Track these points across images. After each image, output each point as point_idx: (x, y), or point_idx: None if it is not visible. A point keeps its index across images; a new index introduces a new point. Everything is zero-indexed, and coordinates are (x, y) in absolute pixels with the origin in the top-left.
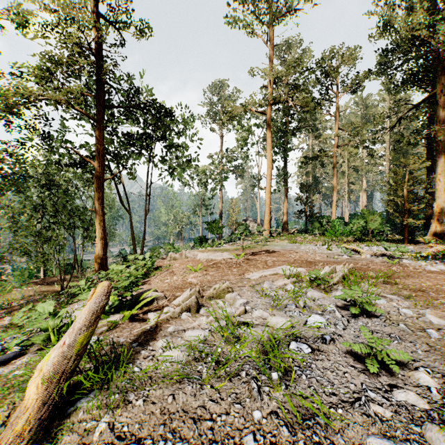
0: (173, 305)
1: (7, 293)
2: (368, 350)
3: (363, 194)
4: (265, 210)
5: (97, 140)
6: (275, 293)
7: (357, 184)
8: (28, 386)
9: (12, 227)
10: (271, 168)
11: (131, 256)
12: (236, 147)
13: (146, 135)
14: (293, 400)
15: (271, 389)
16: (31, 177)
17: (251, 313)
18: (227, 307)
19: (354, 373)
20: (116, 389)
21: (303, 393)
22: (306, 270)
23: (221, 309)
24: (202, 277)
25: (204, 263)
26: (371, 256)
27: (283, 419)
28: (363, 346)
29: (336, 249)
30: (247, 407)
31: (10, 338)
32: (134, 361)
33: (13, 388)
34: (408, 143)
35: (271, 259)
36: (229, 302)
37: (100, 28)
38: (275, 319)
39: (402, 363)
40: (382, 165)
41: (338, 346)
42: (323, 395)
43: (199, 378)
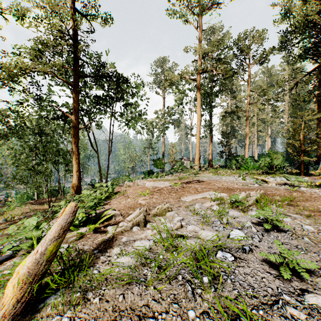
0: (126, 221)
1: (11, 210)
2: (282, 260)
3: (268, 139)
4: (196, 151)
5: (74, 100)
6: (204, 212)
7: (263, 132)
8: (8, 286)
9: (14, 163)
10: (200, 120)
11: (97, 184)
12: (174, 105)
13: (109, 97)
14: (221, 301)
15: (203, 291)
16: (28, 128)
17: (186, 227)
18: (167, 223)
19: (271, 279)
20: (78, 288)
21: (229, 295)
22: (227, 195)
23: (162, 224)
24: (149, 200)
25: (151, 189)
26: (276, 185)
27: (213, 318)
28: (278, 256)
29: (249, 180)
30: (183, 306)
31: (7, 244)
32: (94, 265)
33: (0, 285)
34: (303, 101)
35: (200, 187)
36: (169, 219)
37: (76, 19)
38: (205, 233)
39: (309, 270)
40: (282, 117)
41: (256, 255)
42: (246, 297)
43: (145, 280)
